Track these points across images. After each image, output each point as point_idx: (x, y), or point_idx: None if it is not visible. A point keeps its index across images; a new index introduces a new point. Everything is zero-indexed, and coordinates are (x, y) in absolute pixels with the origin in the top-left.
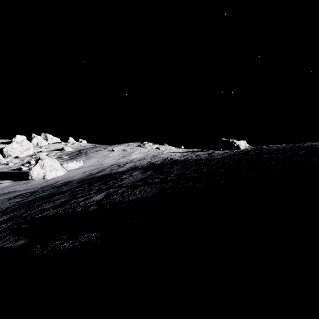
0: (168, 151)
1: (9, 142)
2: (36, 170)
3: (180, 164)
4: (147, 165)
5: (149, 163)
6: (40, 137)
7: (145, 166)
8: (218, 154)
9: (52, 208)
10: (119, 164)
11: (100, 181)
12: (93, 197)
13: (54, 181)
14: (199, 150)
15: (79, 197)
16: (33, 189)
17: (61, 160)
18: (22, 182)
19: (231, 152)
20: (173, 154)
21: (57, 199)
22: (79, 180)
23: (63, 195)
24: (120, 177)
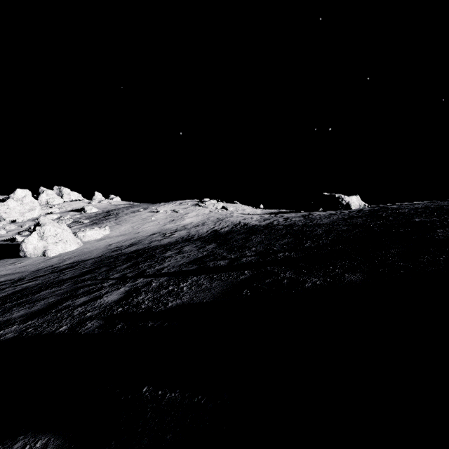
0: (240, 212)
1: (5, 200)
2: (31, 242)
3: (261, 233)
4: (208, 234)
5: (211, 231)
6: (52, 192)
7: (204, 235)
8: (321, 217)
9: (21, 319)
10: (164, 232)
11: (129, 262)
12: (103, 296)
13: (59, 259)
14: (287, 211)
15: (82, 294)
16: (21, 273)
17: (78, 226)
18: (9, 261)
19: (342, 214)
20: (248, 217)
21: (43, 296)
22: (98, 259)
23: (58, 288)
24: (162, 255)
